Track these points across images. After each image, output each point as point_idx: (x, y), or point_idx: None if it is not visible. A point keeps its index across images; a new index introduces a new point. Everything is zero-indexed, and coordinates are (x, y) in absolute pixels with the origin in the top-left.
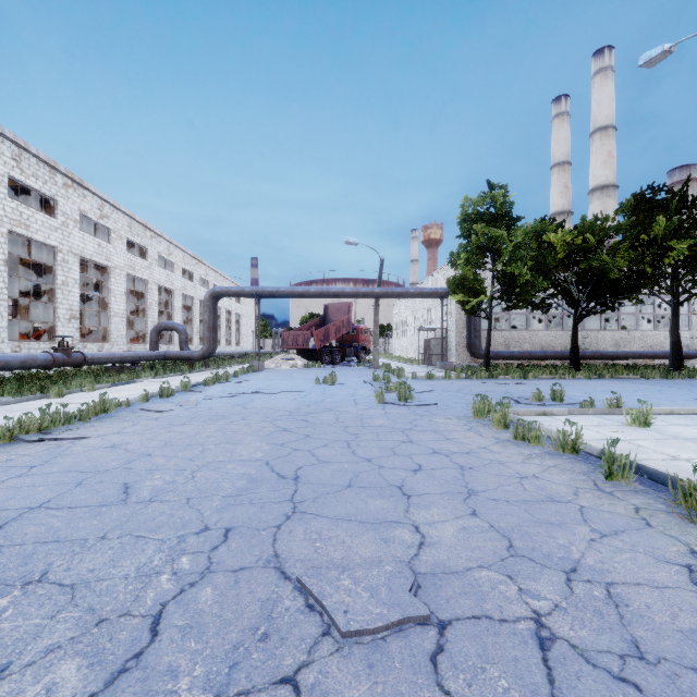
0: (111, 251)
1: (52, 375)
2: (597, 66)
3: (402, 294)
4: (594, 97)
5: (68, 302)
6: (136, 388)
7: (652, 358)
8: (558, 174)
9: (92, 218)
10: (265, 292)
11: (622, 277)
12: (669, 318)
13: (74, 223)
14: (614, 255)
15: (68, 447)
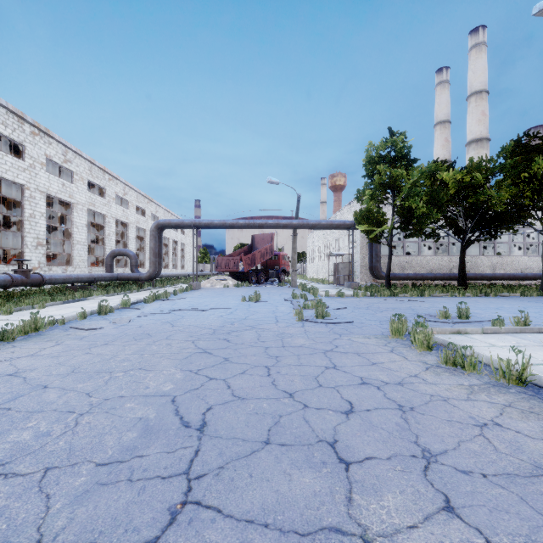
0: (74, 189)
1: (17, 293)
2: (473, 42)
3: (315, 225)
4: (470, 67)
5: (35, 231)
6: (84, 305)
7: (524, 279)
8: (440, 131)
9: (56, 162)
10: (201, 224)
11: (503, 209)
12: (534, 246)
13: (41, 166)
14: (498, 191)
15: None
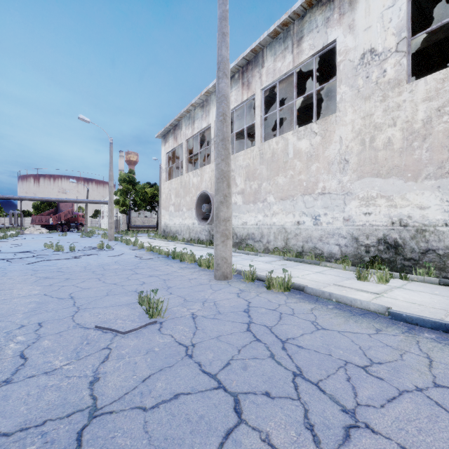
0: None
1: None
2: None
3: (98, 203)
4: None
5: None
6: None
7: None
8: None
9: None
10: (26, 199)
11: None
12: None
13: None
14: None
15: (9, 242)
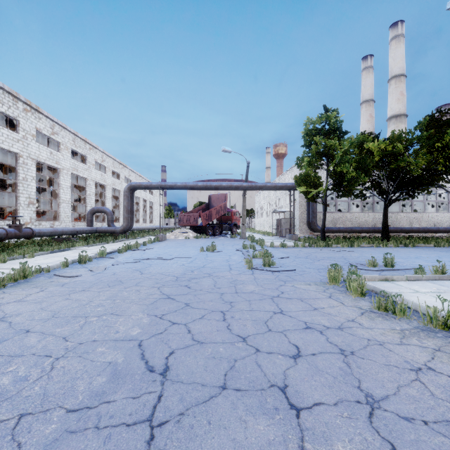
0: (60, 157)
1: (11, 244)
2: (393, 34)
3: (262, 187)
4: (390, 55)
5: (27, 192)
6: (67, 254)
7: (436, 232)
8: (365, 108)
9: (45, 134)
10: (166, 186)
11: (420, 174)
12: (445, 204)
13: (32, 137)
14: (416, 158)
15: None
